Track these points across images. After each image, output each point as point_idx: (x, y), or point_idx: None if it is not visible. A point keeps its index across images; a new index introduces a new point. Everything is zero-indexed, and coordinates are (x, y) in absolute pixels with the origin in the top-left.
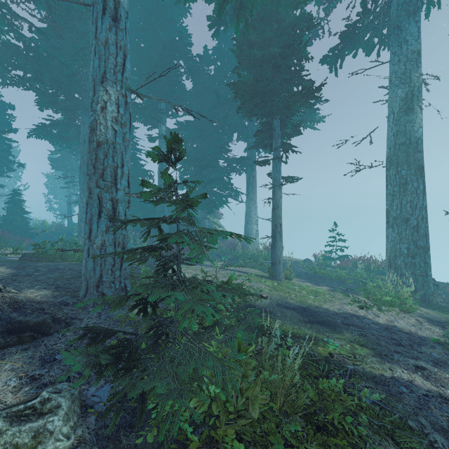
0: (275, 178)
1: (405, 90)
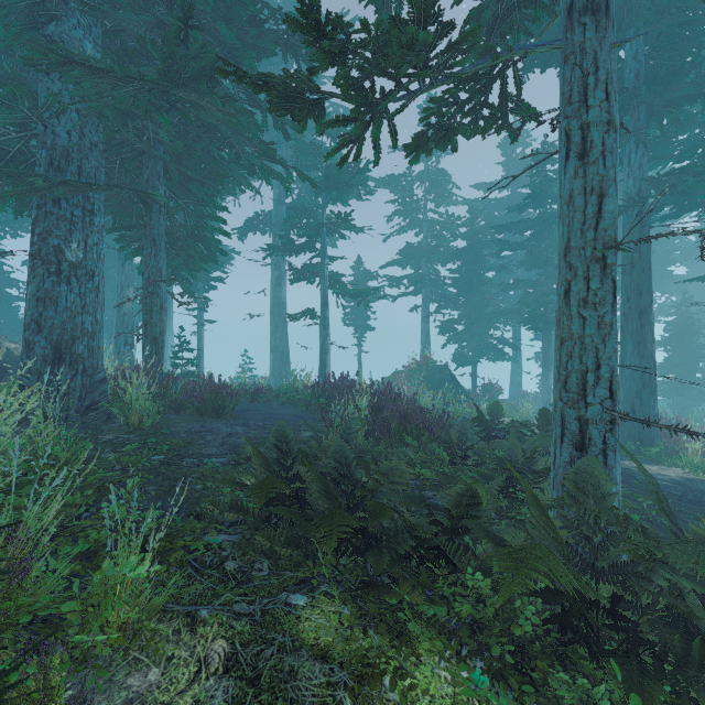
0: (200, 320)
1: (278, 273)
